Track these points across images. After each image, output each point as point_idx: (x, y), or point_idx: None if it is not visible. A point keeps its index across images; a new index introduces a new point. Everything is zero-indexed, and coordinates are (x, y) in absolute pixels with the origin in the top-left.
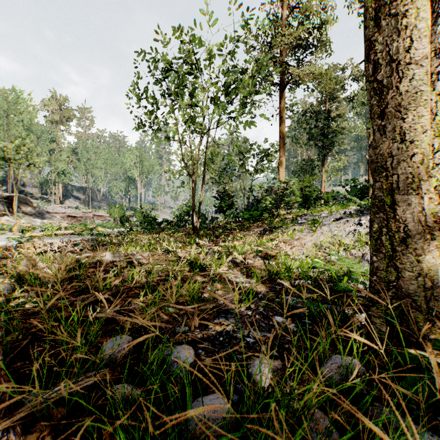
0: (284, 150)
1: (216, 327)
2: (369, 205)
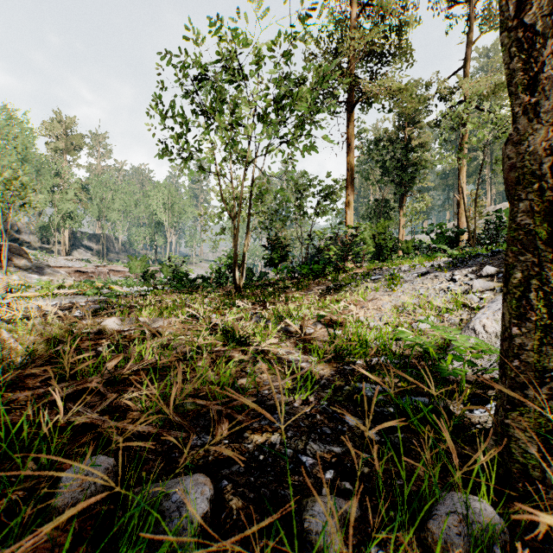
0: (352, 187)
1: (254, 436)
2: (464, 256)
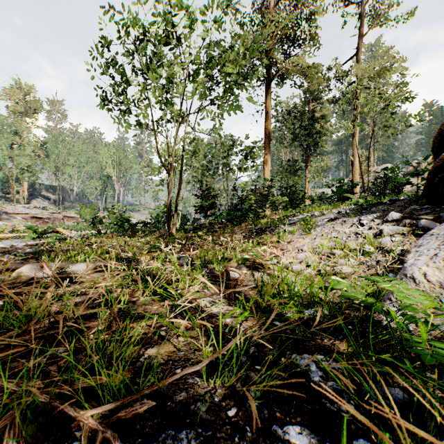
0: (269, 148)
1: None
2: (368, 203)
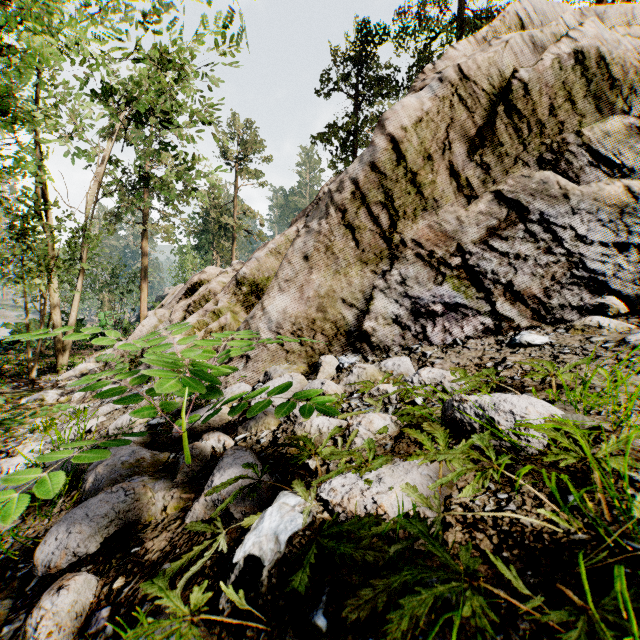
0: (145, 279)
1: None
2: None
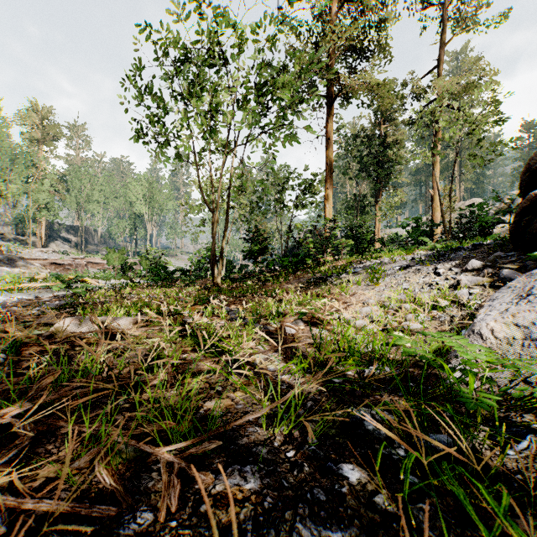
0: (331, 181)
1: (216, 511)
2: (447, 249)
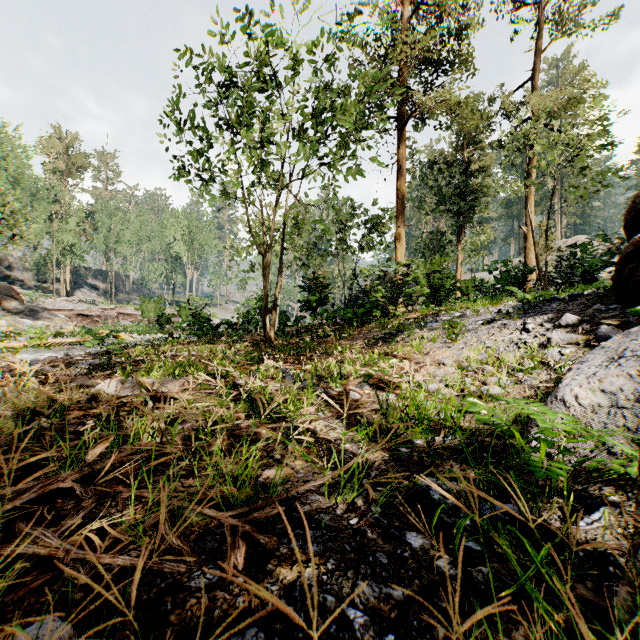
0: (403, 218)
1: (281, 570)
2: (538, 301)
